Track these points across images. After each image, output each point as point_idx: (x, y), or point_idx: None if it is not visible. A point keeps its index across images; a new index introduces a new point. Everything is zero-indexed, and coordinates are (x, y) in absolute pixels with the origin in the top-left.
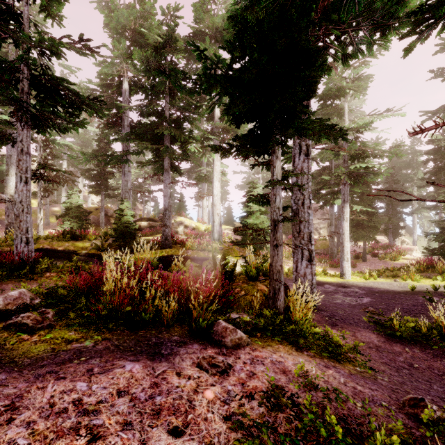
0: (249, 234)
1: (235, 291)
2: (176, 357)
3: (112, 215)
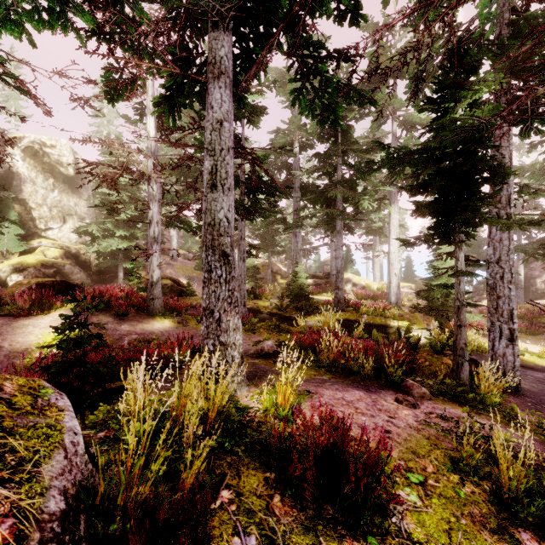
0: (436, 300)
1: (419, 361)
2: (380, 393)
3: (277, 271)
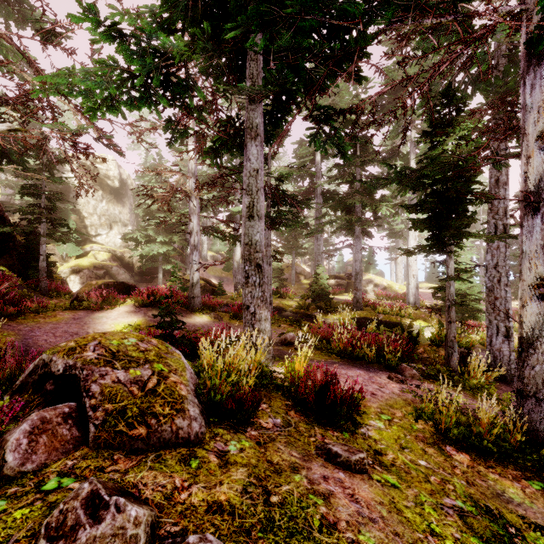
0: None
1: (419, 352)
2: (378, 372)
3: (300, 272)
